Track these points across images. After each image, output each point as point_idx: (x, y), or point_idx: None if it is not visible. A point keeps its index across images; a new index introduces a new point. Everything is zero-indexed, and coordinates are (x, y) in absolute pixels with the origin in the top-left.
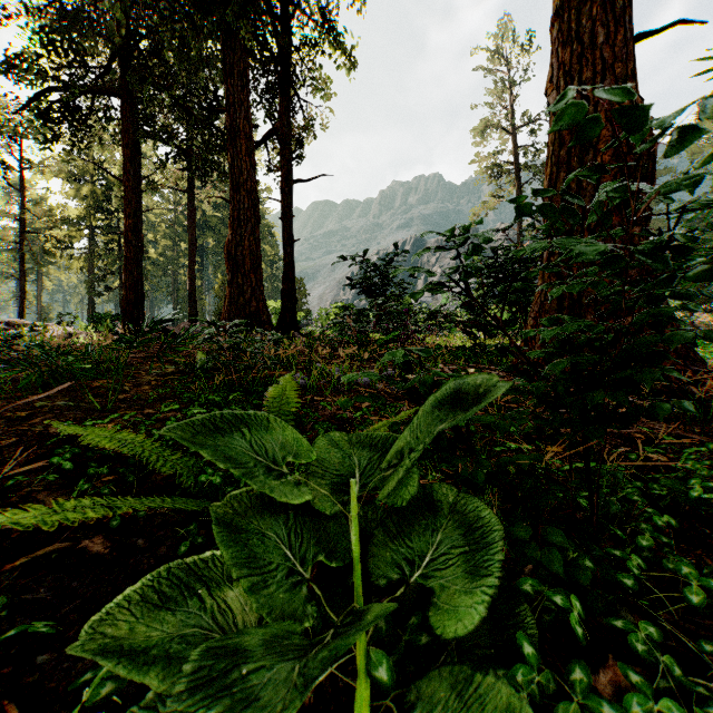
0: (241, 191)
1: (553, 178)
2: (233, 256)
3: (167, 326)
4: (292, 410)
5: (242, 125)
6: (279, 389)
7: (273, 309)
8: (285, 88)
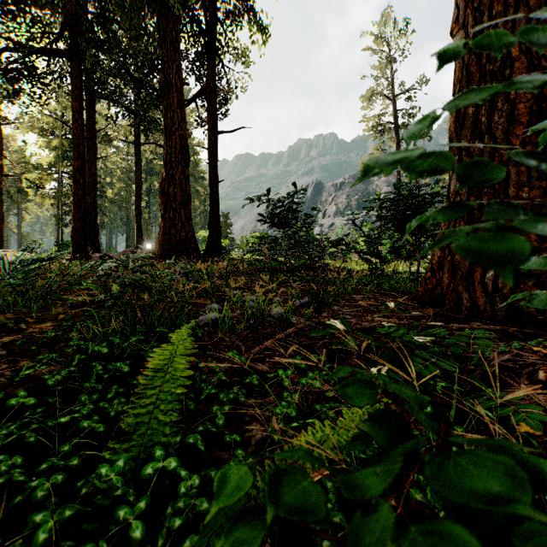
0: (172, 138)
1: (460, 114)
2: (166, 193)
3: (109, 253)
4: (177, 392)
5: (173, 82)
6: (165, 353)
7: (204, 237)
8: (212, 55)
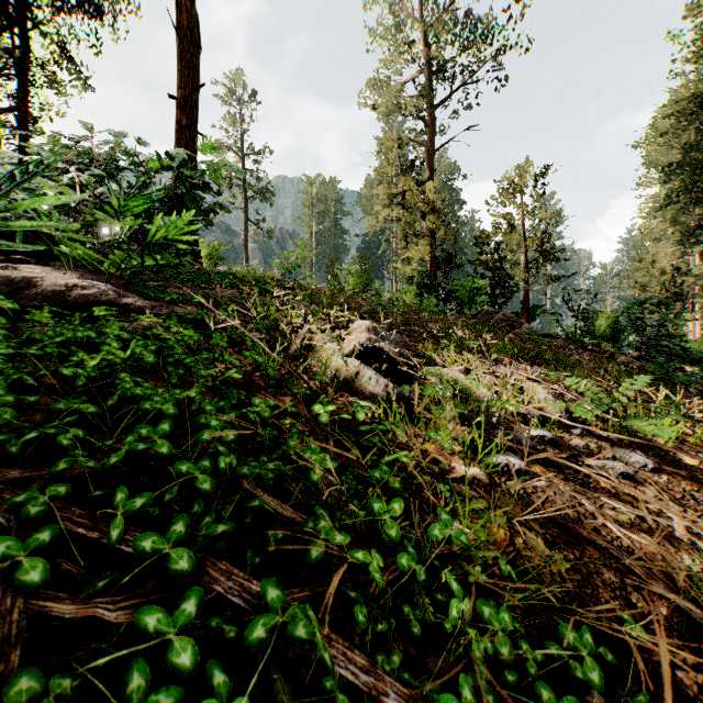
0: None
1: None
2: None
3: None
4: None
5: None
6: None
7: None
8: (24, 82)
